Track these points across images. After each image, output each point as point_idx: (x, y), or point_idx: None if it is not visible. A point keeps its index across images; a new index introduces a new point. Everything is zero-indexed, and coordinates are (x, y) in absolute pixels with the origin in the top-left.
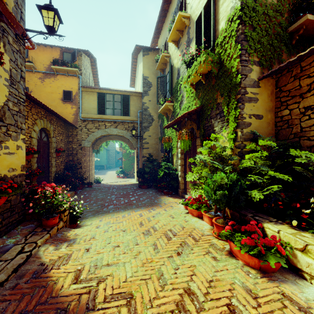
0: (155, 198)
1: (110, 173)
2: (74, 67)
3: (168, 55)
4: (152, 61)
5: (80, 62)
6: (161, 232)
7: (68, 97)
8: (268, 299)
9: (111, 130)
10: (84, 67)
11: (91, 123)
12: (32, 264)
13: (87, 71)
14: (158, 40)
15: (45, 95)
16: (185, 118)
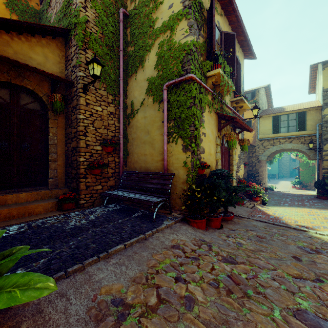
0: None
1: (283, 183)
2: (253, 102)
3: None
4: None
5: (257, 96)
6: (322, 216)
7: (249, 125)
8: None
9: (285, 145)
10: (260, 99)
11: (267, 142)
12: (256, 207)
13: (262, 99)
14: None
15: None
16: None
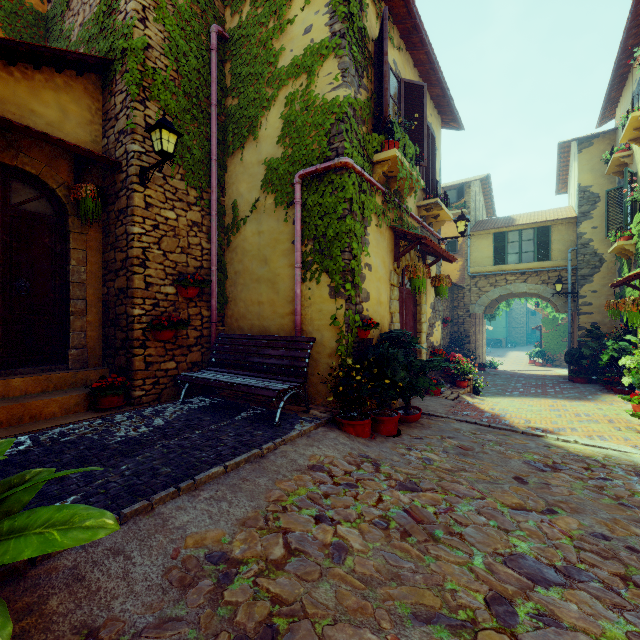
0: (590, 394)
1: (514, 355)
2: (460, 207)
3: (626, 154)
4: (601, 153)
5: (467, 196)
6: (572, 412)
7: (452, 248)
8: (638, 442)
9: (516, 286)
10: (472, 201)
11: (484, 279)
12: (462, 399)
13: (476, 201)
14: (615, 110)
15: None
16: (632, 280)
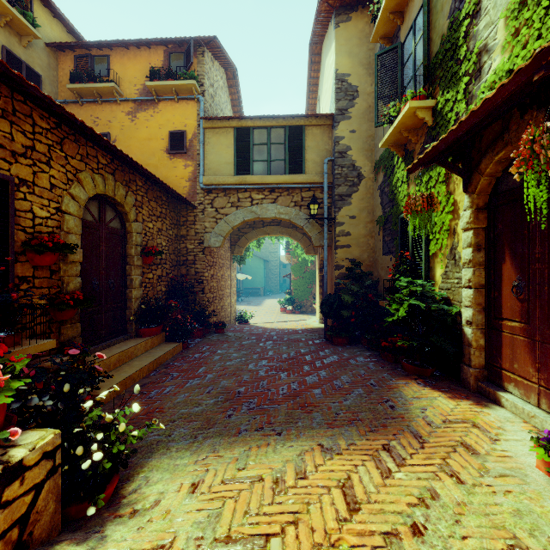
0: (381, 387)
1: (269, 303)
2: (189, 79)
3: None
4: (359, 33)
5: (201, 68)
6: None
7: (178, 144)
8: None
9: (264, 208)
10: (210, 82)
11: (224, 196)
12: None
13: (218, 94)
14: None
15: (138, 146)
16: None
